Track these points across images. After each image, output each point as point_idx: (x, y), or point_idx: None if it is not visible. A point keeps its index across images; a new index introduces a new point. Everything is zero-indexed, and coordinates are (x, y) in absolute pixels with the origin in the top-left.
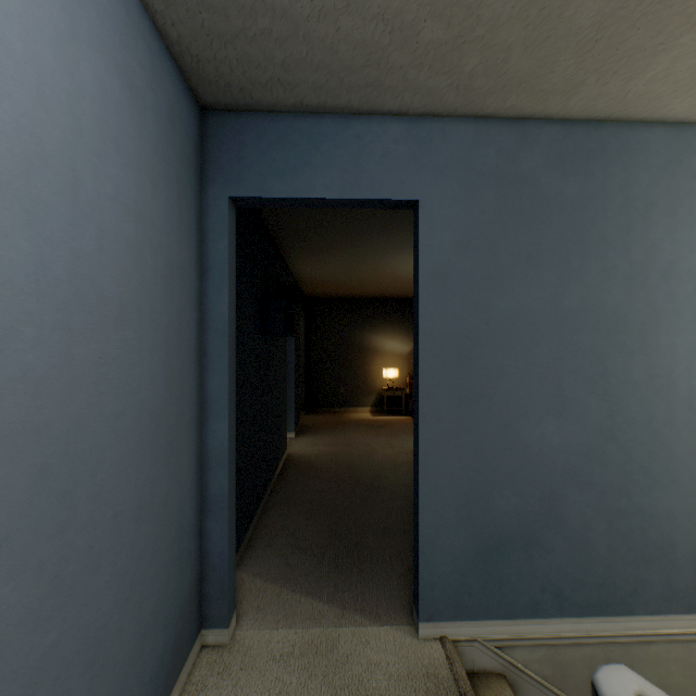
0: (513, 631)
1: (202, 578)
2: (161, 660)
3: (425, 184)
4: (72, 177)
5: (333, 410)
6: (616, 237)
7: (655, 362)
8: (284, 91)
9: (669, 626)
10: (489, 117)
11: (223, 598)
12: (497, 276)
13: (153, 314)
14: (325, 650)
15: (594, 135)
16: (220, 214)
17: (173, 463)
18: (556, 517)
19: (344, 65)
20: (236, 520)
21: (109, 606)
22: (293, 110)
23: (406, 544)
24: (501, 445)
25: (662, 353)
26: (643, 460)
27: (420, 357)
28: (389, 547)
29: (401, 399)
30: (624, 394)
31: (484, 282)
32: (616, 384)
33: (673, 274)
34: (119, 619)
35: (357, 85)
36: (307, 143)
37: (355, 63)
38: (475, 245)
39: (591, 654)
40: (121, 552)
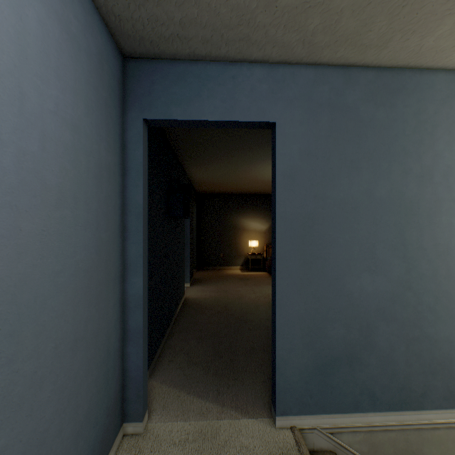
0: (341, 421)
1: (124, 386)
2: (92, 449)
3: (280, 111)
4: (18, 93)
5: (215, 268)
6: (411, 148)
7: (438, 235)
8: (181, 44)
9: (448, 417)
10: (325, 65)
11: (139, 401)
12: (330, 175)
13: (86, 200)
14: (210, 437)
15: (396, 78)
16: (136, 131)
17: (102, 307)
18: (370, 342)
19: (224, 24)
20: (149, 344)
21: (50, 414)
22: (188, 58)
23: (265, 359)
24: (333, 292)
25: (443, 229)
26: (430, 303)
27: (276, 231)
28: (254, 362)
29: (261, 261)
30: (417, 257)
31: (321, 179)
32: (411, 250)
33: (451, 174)
34: (58, 423)
35: (233, 39)
36: (197, 81)
37: (231, 22)
38: (315, 153)
39: (394, 437)
40: (60, 374)
